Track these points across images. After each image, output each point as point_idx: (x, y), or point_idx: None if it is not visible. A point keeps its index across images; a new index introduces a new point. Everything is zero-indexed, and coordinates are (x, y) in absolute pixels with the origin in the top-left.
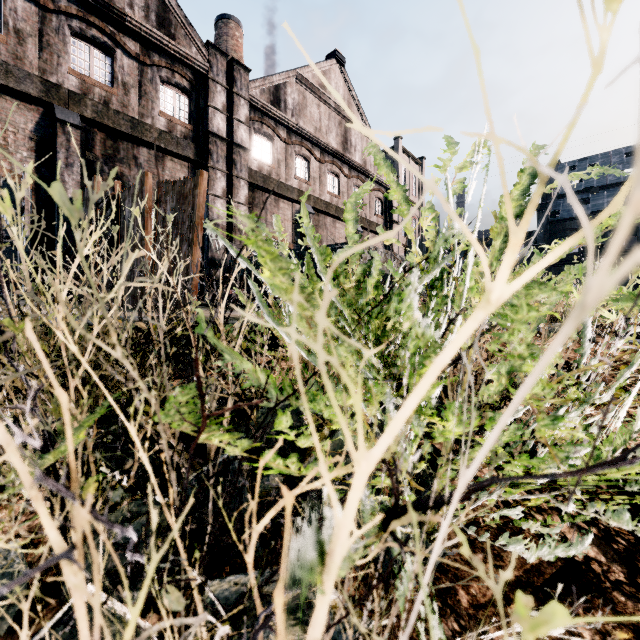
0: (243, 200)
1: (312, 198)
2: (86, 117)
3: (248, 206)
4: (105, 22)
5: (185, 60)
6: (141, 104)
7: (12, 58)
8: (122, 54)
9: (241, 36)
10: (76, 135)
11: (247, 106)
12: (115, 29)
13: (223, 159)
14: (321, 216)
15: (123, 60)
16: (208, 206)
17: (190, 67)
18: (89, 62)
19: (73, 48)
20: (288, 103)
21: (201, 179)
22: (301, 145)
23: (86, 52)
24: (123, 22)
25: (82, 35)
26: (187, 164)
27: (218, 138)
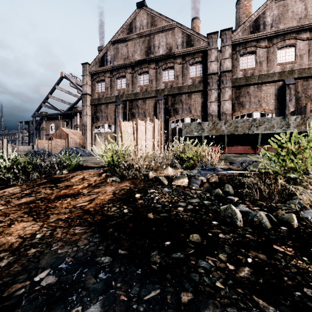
0: (227, 98)
1: (296, 71)
2: (165, 95)
3: (230, 100)
4: (171, 60)
5: (197, 50)
6: (182, 79)
7: (150, 88)
8: (176, 66)
9: (249, 1)
10: (161, 102)
11: (230, 48)
12: (173, 59)
13: (215, 83)
14: (311, 80)
15: (176, 68)
16: (207, 108)
17: (200, 51)
18: (167, 76)
19: (164, 75)
20: (267, 22)
21: (120, 123)
22: (283, 40)
23: (167, 73)
24: (174, 56)
25: (165, 69)
26: (201, 93)
27: (212, 74)
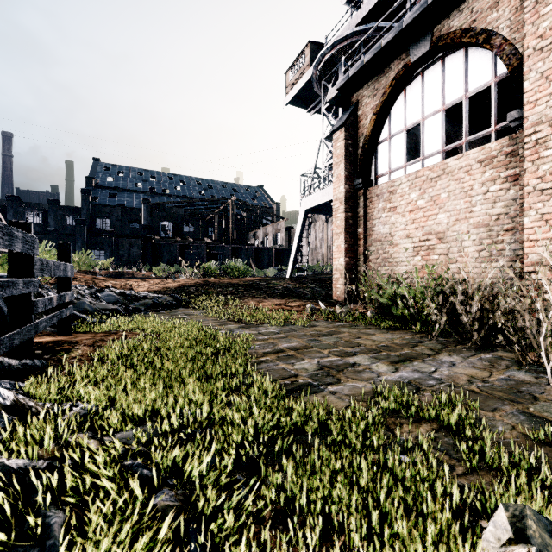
0: None
1: None
2: None
3: None
4: None
5: None
6: None
7: None
8: None
9: None
10: None
11: None
12: None
13: None
14: None
15: None
16: None
17: None
18: None
19: None
20: None
21: None
22: None
23: None
24: None
25: None
26: None
27: None
